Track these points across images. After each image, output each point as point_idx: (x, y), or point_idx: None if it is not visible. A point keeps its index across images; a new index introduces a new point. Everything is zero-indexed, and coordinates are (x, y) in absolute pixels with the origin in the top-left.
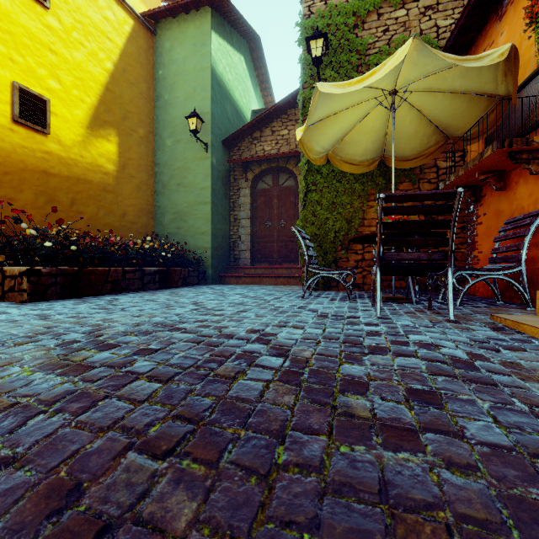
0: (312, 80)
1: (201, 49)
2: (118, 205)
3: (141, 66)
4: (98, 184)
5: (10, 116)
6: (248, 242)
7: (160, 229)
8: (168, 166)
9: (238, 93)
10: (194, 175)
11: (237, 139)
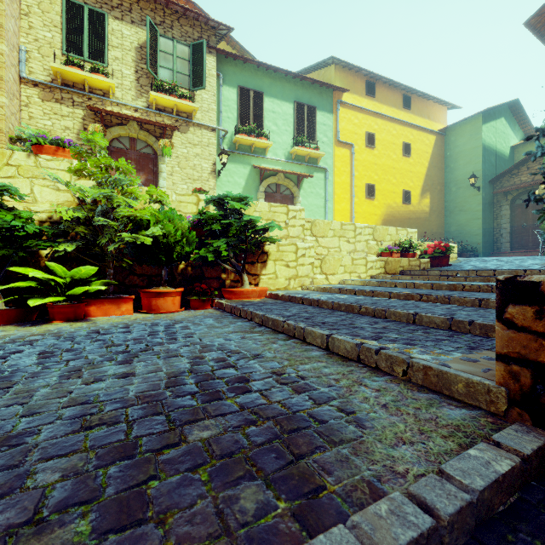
0: None
1: (475, 137)
2: (430, 226)
3: (438, 156)
4: (423, 218)
5: (401, 202)
6: (507, 237)
7: (448, 235)
8: (453, 201)
9: (499, 144)
10: (470, 205)
11: (499, 177)
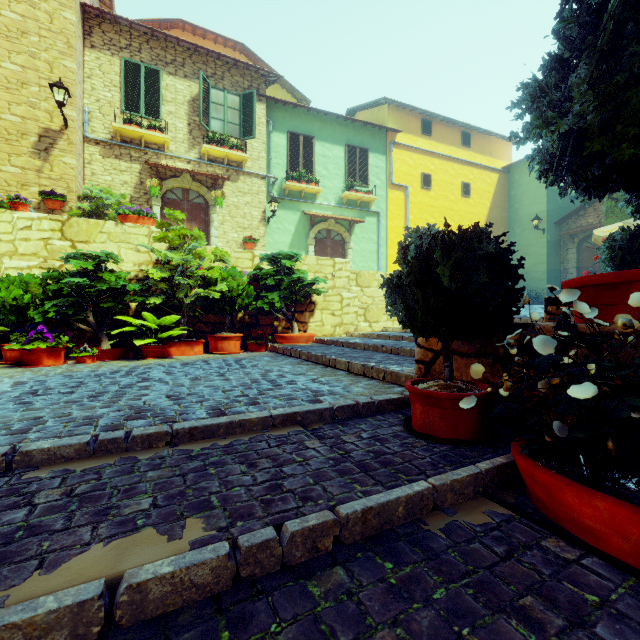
0: (612, 196)
1: None
2: None
3: (501, 195)
4: None
5: None
6: None
7: None
8: (517, 244)
9: None
10: (534, 248)
11: (566, 218)
